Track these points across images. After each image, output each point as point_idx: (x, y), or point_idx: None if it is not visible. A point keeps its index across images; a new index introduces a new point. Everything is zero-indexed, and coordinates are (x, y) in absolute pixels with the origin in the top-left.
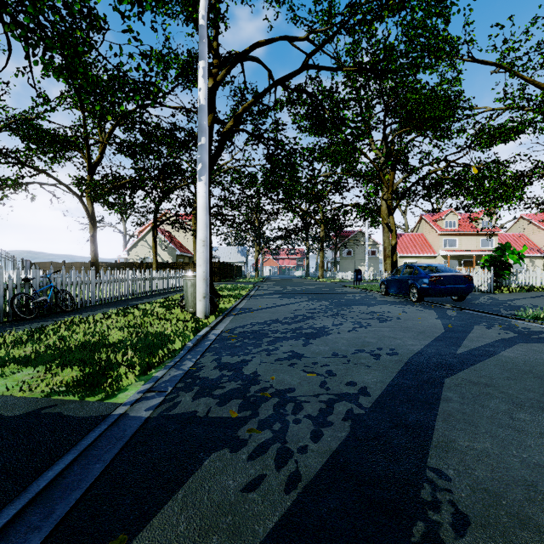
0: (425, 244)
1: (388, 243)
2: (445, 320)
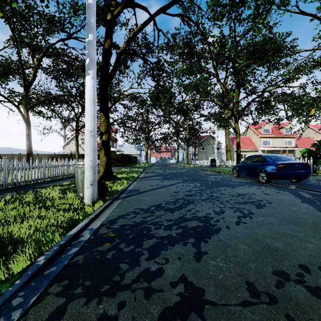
0: (251, 143)
1: (228, 142)
2: (314, 205)
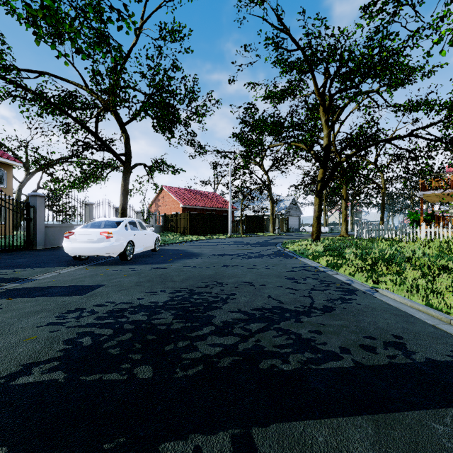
0: None
1: None
2: None
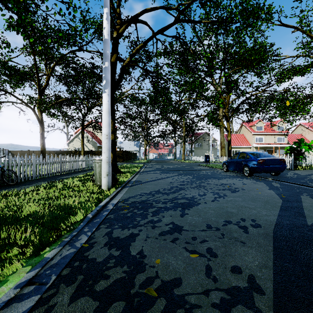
0: (244, 140)
1: (223, 139)
2: (276, 191)
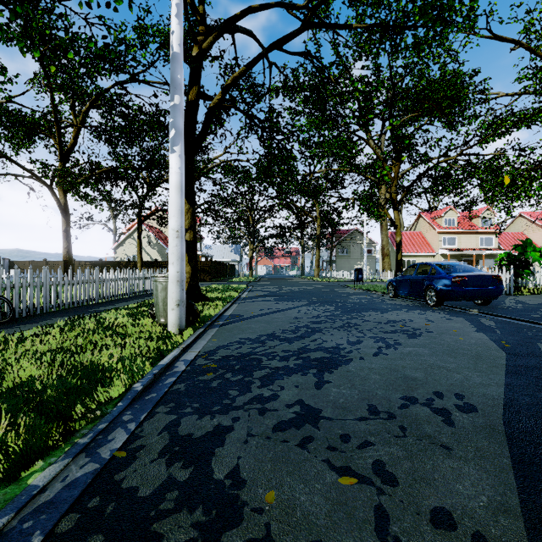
0: (423, 242)
1: (386, 241)
2: (491, 334)
